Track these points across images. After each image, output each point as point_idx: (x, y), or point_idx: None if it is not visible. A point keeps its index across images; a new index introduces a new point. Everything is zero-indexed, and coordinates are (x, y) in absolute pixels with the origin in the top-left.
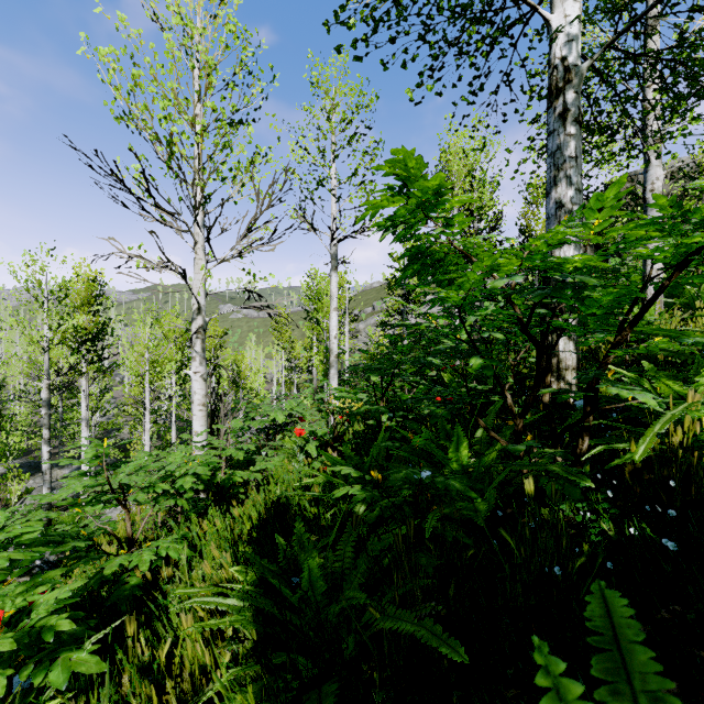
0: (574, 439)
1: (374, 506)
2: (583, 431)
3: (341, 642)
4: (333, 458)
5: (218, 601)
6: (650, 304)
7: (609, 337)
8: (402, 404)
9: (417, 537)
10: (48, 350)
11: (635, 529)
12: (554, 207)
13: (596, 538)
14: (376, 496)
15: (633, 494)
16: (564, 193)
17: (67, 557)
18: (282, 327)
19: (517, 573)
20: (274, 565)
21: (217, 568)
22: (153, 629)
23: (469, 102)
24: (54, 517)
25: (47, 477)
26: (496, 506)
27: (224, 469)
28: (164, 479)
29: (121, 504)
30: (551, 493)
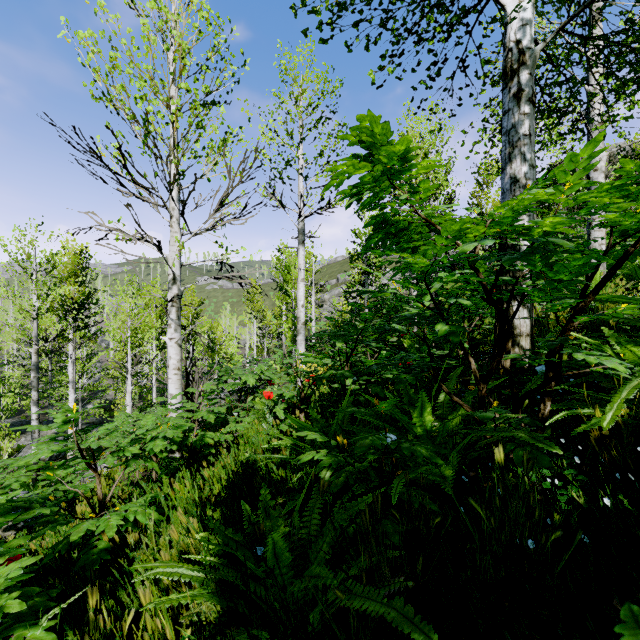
0: (532, 403)
1: (340, 472)
2: (545, 396)
3: (306, 623)
4: (300, 422)
5: (181, 571)
6: (614, 270)
7: (558, 305)
8: (367, 370)
9: (383, 504)
10: (37, 318)
11: (611, 501)
12: (509, 182)
13: (566, 506)
14: (342, 462)
15: (598, 460)
16: (519, 168)
17: (35, 521)
18: (254, 297)
19: (487, 544)
20: (239, 535)
21: (185, 531)
22: (119, 596)
23: (427, 87)
24: (41, 473)
25: (36, 436)
26: (459, 469)
27: (197, 430)
28: (134, 442)
29: (91, 468)
30: (523, 462)
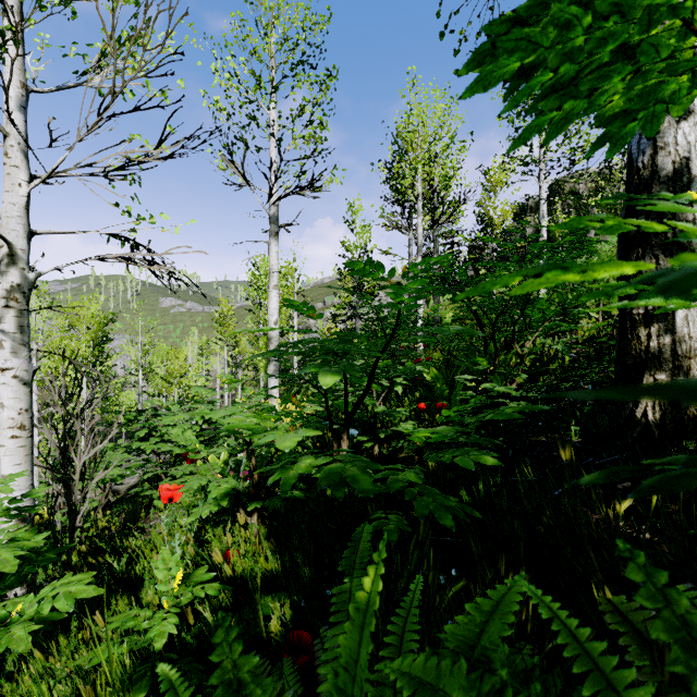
0: None
1: None
2: None
3: None
4: None
5: None
6: None
7: None
8: None
9: None
10: None
11: None
12: None
13: None
14: None
15: None
16: None
17: None
18: (224, 319)
19: None
20: None
21: None
22: None
23: None
24: None
25: None
26: None
27: None
28: None
29: None
30: None
